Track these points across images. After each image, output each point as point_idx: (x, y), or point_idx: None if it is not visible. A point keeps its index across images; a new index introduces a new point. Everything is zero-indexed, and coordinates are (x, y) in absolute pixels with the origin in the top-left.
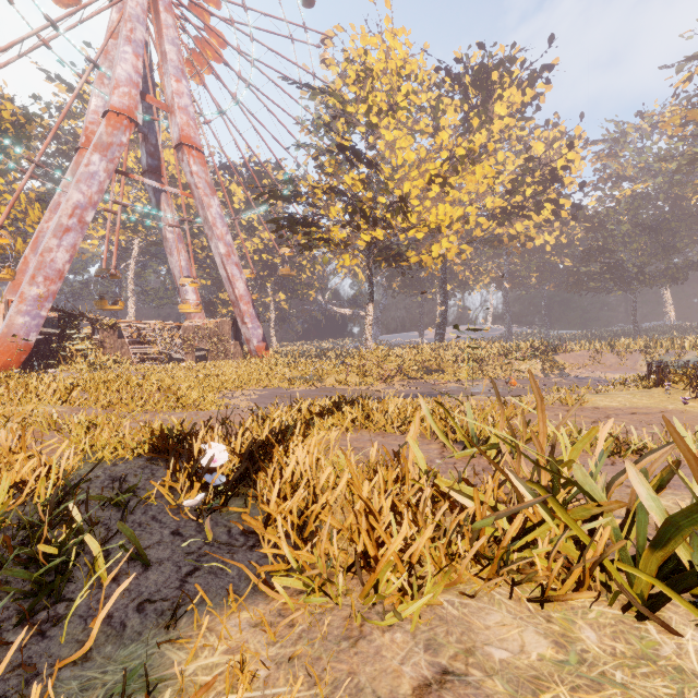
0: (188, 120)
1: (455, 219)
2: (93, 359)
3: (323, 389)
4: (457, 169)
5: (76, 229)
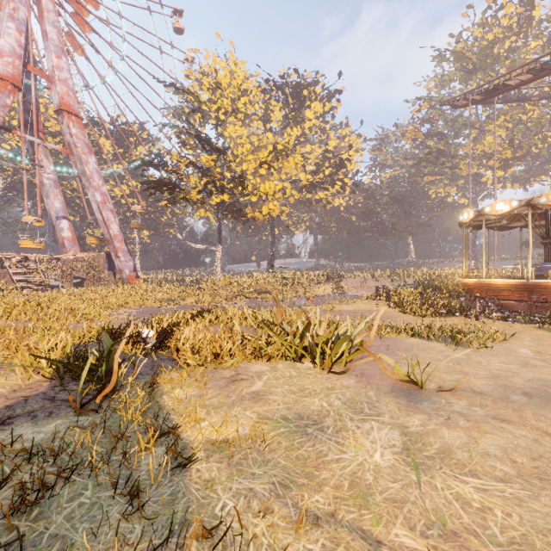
0: (67, 91)
1: (277, 191)
2: None
3: (186, 307)
4: (278, 158)
5: None
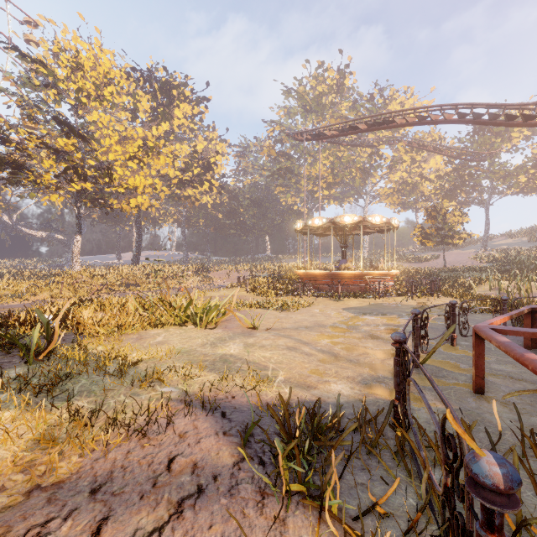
0: None
1: (147, 185)
2: None
3: (40, 302)
4: (149, 154)
5: None
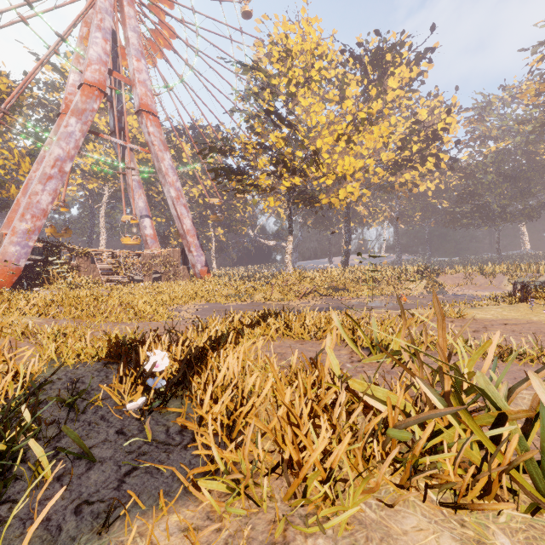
0: (146, 91)
1: (357, 169)
2: (70, 280)
3: (252, 304)
4: (359, 129)
5: (57, 177)
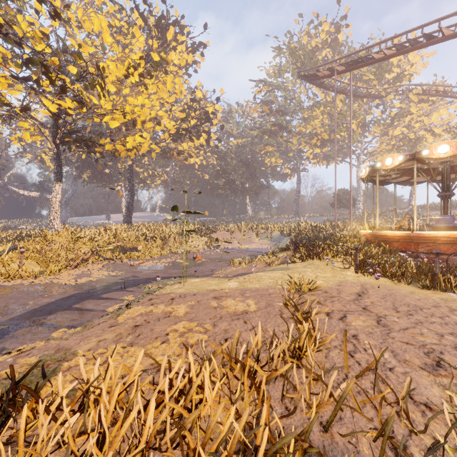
0: None
1: (148, 118)
2: None
3: None
4: (151, 74)
5: None
